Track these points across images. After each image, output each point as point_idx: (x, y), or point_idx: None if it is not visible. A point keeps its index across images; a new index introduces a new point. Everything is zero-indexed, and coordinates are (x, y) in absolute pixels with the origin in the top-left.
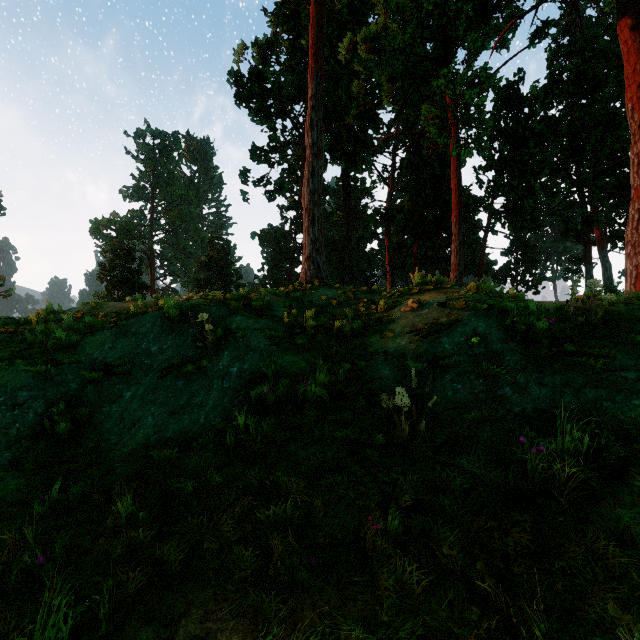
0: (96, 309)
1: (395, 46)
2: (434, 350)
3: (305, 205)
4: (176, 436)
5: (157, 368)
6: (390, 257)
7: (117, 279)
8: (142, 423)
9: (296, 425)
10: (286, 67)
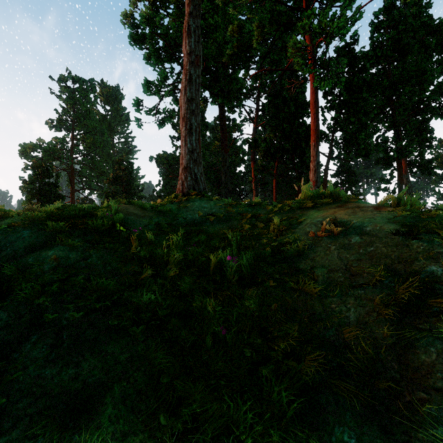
0: None
1: None
2: None
3: (182, 114)
4: None
5: None
6: (255, 176)
7: (36, 191)
8: None
9: None
10: (173, 16)
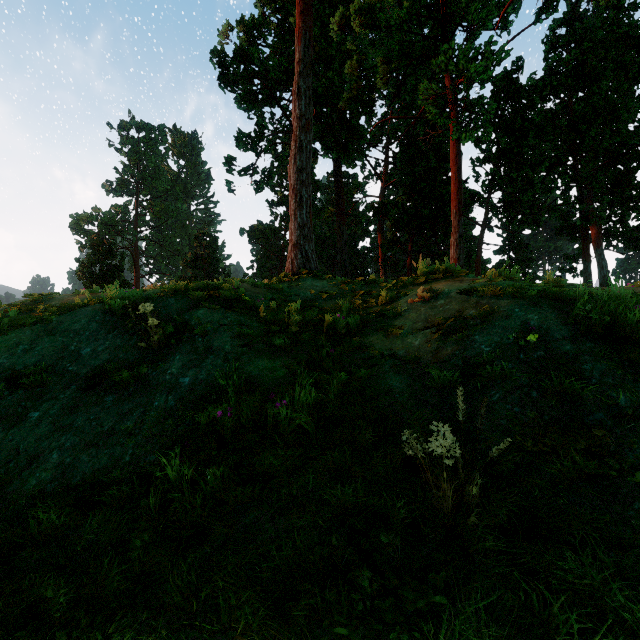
0: (38, 303)
1: (391, 22)
2: (465, 353)
3: (291, 185)
4: (85, 484)
5: (84, 377)
6: (383, 254)
7: (96, 276)
8: (42, 461)
9: (262, 473)
10: (274, 49)
